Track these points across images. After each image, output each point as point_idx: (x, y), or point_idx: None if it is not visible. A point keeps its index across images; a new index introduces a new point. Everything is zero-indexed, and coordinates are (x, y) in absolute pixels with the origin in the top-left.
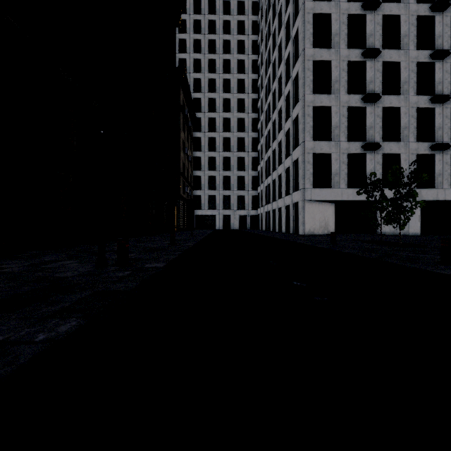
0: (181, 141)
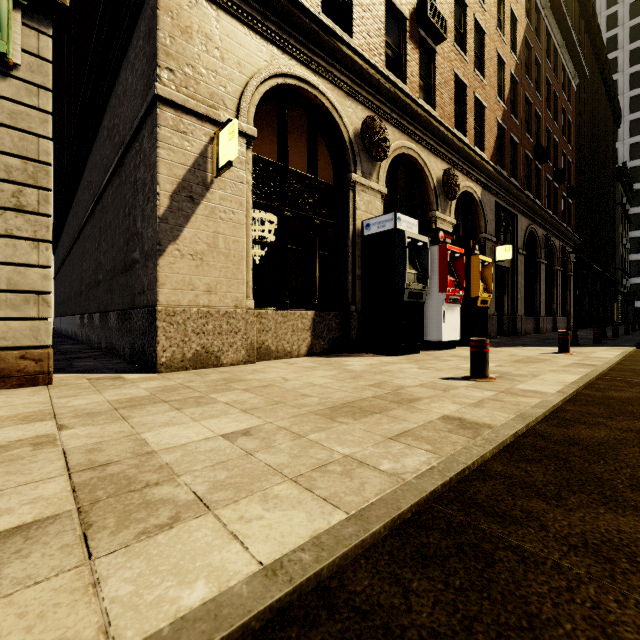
0: (619, 236)
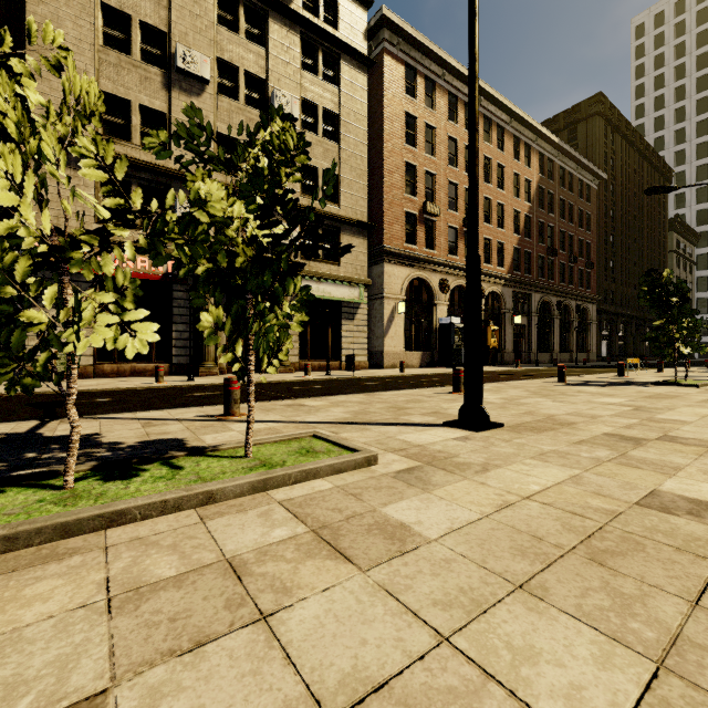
0: (673, 279)
